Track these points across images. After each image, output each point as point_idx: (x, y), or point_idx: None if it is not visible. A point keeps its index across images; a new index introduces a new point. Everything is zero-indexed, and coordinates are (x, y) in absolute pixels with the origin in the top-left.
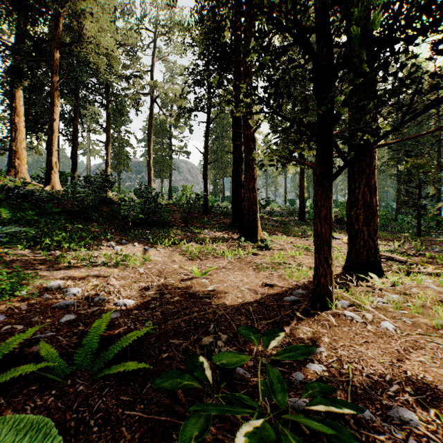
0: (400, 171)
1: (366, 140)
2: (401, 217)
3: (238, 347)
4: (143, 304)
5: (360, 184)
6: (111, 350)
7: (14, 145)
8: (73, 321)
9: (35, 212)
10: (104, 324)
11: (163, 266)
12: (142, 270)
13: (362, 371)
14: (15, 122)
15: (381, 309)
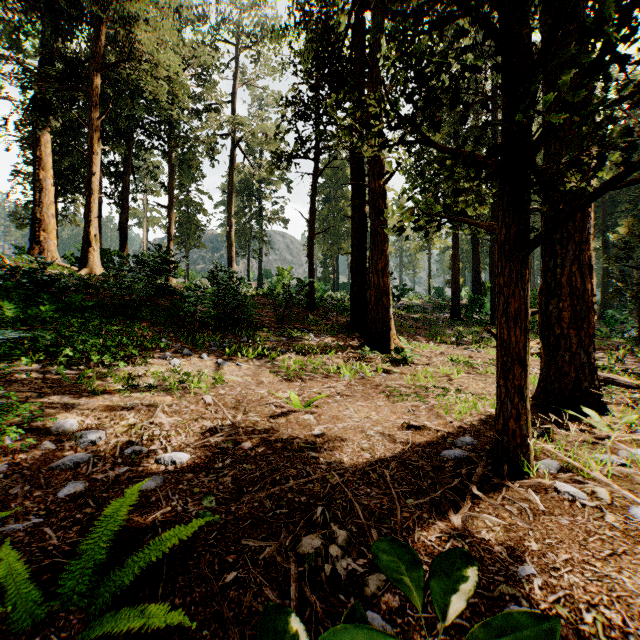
0: (607, 243)
1: (575, 186)
2: (610, 314)
3: (368, 558)
4: (204, 461)
5: (564, 260)
6: (128, 567)
7: (39, 212)
8: (80, 495)
9: (55, 306)
10: (124, 511)
11: (243, 391)
12: (210, 398)
13: (625, 630)
14: (40, 179)
15: (620, 477)
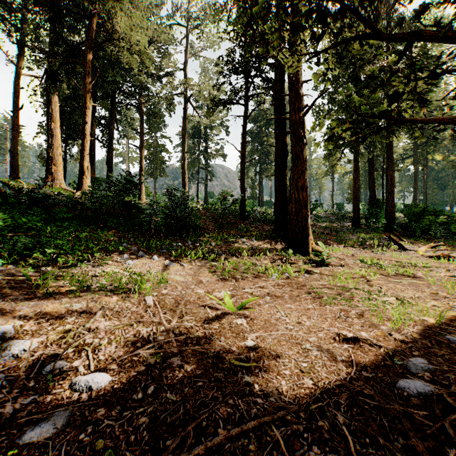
0: None
1: None
2: None
3: None
4: (123, 387)
5: None
6: None
7: (51, 152)
8: None
9: (40, 217)
10: None
11: (183, 290)
12: (151, 299)
13: None
14: (52, 129)
15: None
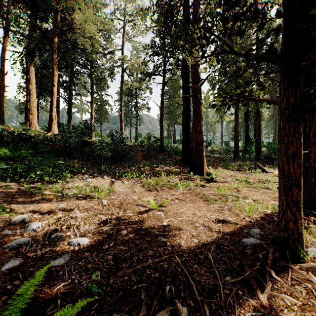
0: None
1: None
2: None
3: None
4: (97, 243)
5: (310, 123)
6: None
7: (28, 105)
8: (16, 269)
9: (29, 151)
10: (33, 290)
11: (124, 197)
12: (106, 201)
13: None
14: (29, 89)
15: None
